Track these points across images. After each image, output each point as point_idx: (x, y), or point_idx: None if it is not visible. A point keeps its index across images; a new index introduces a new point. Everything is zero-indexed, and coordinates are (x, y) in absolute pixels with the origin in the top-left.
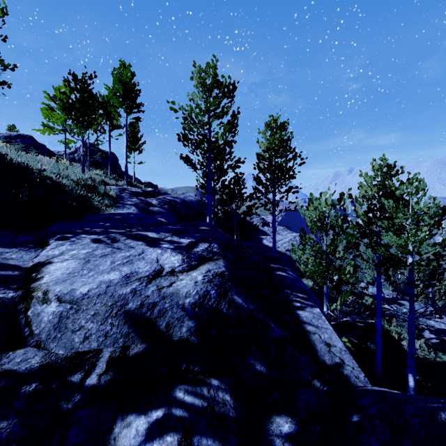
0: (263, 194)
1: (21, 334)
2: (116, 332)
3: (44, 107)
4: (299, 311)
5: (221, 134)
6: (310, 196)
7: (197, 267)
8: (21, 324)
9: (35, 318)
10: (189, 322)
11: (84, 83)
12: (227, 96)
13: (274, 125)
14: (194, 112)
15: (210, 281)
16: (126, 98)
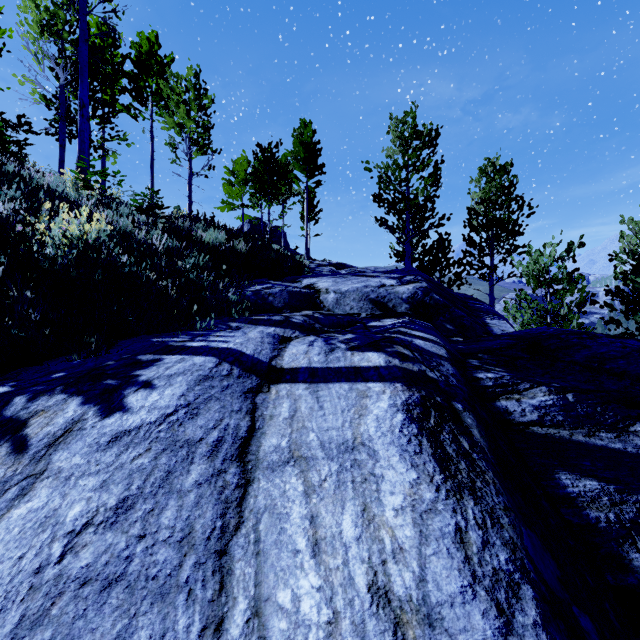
0: (475, 257)
1: (319, 307)
2: (366, 307)
3: (224, 183)
4: (487, 320)
5: (422, 190)
6: (528, 248)
7: (408, 284)
8: (318, 303)
9: (324, 300)
10: (406, 305)
11: (272, 153)
12: (428, 146)
13: (492, 170)
14: (390, 169)
15: (418, 289)
16: (307, 161)
